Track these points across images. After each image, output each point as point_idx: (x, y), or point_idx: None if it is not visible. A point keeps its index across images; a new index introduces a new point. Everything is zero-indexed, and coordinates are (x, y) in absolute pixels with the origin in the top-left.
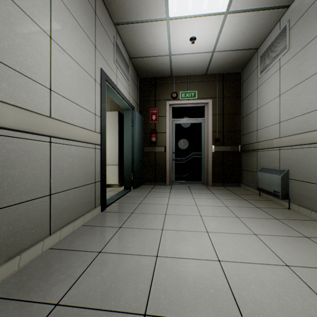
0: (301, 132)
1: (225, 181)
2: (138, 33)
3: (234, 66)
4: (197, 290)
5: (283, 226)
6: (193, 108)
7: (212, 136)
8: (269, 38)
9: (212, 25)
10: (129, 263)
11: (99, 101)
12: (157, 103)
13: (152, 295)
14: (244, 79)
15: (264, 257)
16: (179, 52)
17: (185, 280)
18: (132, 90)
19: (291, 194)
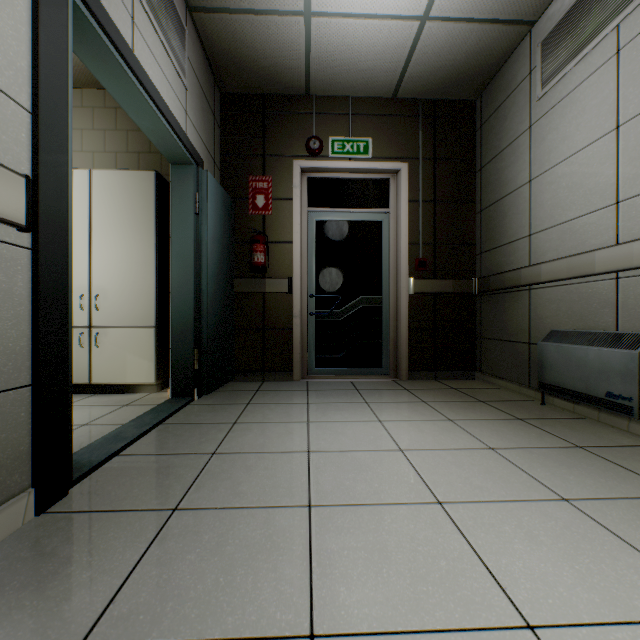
0: None
1: (440, 365)
2: None
3: (465, 79)
4: None
5: None
6: (362, 183)
7: (409, 255)
8: None
9: None
10: None
11: (29, 47)
12: (270, 164)
13: None
14: (486, 117)
15: None
16: (334, 6)
17: None
18: (197, 110)
19: None
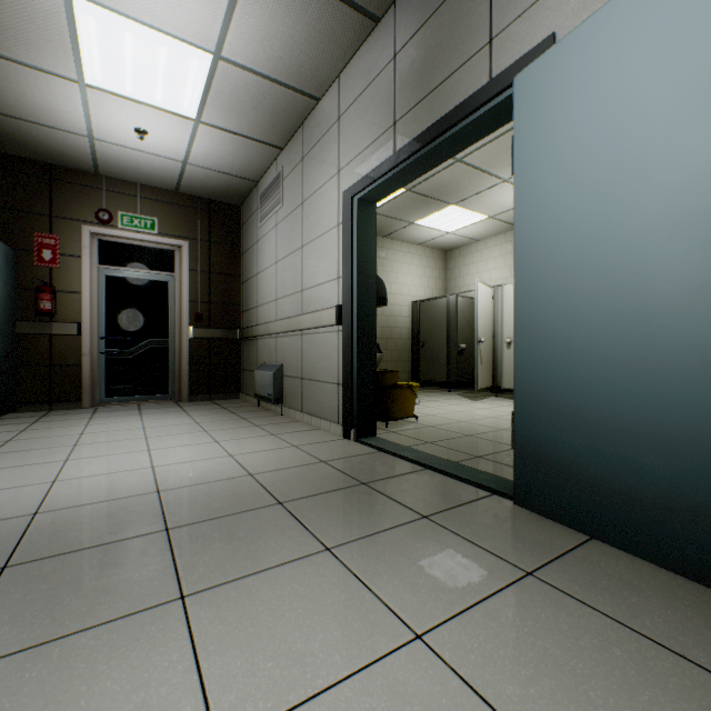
0: (290, 317)
1: (215, 390)
2: (4, 75)
3: (228, 194)
4: (114, 488)
5: (259, 430)
6: (152, 250)
7: (191, 309)
8: (268, 175)
9: (177, 127)
10: (1, 495)
11: None
12: (59, 225)
13: (47, 503)
14: (245, 221)
15: (212, 455)
16: (114, 141)
17: (99, 486)
18: None
19: (285, 396)
